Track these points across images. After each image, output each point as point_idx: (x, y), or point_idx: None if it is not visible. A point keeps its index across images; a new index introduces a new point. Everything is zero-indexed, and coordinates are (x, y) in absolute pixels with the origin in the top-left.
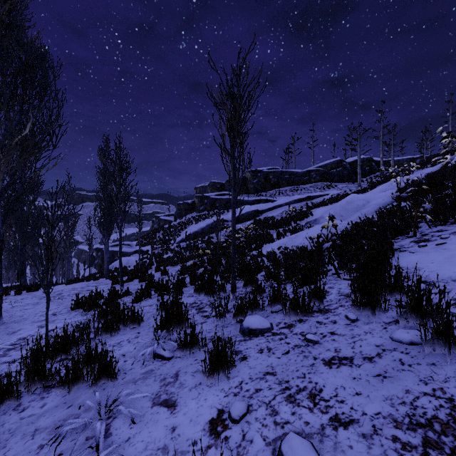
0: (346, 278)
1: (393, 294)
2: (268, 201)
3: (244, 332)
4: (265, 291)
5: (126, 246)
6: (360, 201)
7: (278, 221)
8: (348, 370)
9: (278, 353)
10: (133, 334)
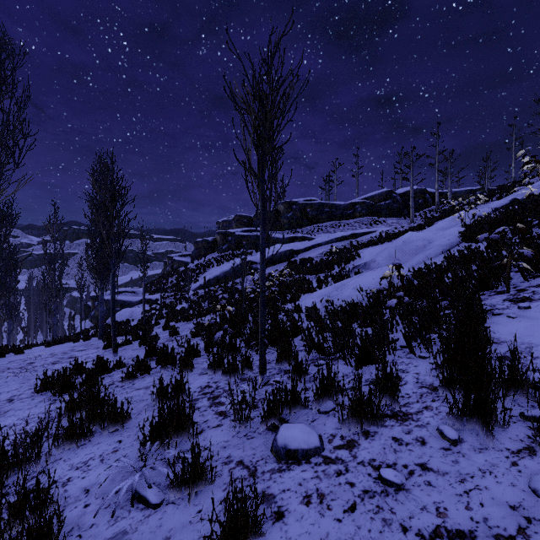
0: (424, 355)
1: (509, 393)
2: (305, 239)
3: (278, 454)
4: (307, 372)
5: (130, 293)
6: (419, 241)
7: (319, 265)
8: None
9: (336, 507)
10: (111, 444)
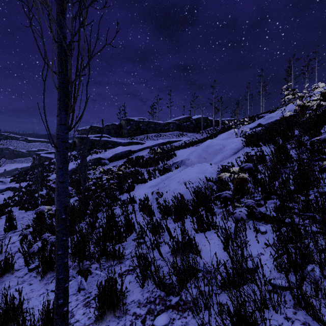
0: None
1: None
2: (138, 143)
3: None
4: None
5: None
6: (217, 145)
7: (148, 161)
8: None
9: None
10: None
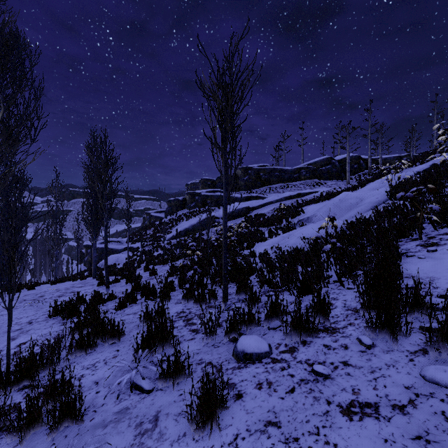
0: (351, 287)
1: (412, 312)
2: (258, 198)
3: (238, 356)
4: (260, 301)
5: (116, 243)
6: (353, 199)
7: (270, 219)
8: (375, 426)
9: (280, 390)
10: (111, 352)
